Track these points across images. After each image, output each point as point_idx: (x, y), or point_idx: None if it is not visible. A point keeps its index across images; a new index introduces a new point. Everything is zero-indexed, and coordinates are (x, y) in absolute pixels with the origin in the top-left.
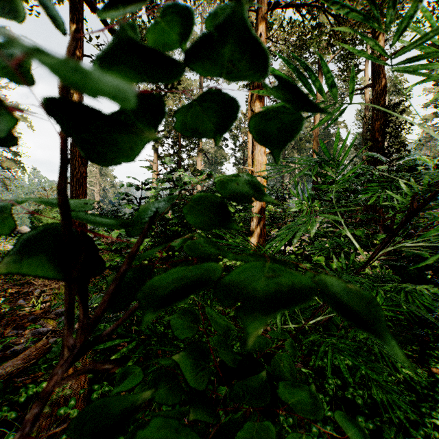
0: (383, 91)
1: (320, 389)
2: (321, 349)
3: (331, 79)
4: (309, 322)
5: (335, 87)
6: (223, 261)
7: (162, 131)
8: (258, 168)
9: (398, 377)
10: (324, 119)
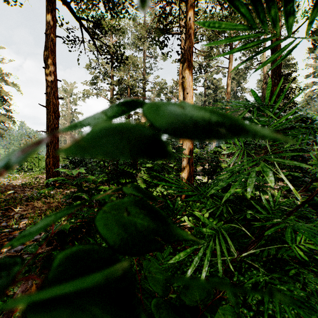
0: (279, 64)
1: (243, 301)
2: (266, 297)
3: (288, 8)
4: (241, 254)
5: (291, 19)
6: (161, 191)
7: (116, 94)
8: None
9: (307, 291)
10: (269, 60)
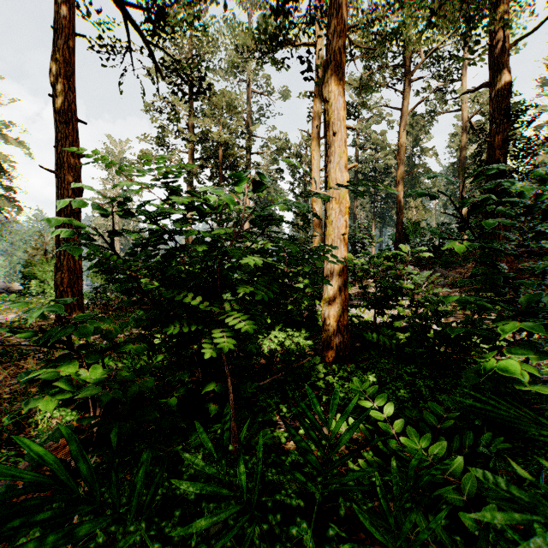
0: (508, 91)
1: None
2: None
3: None
4: None
5: None
6: (279, 339)
7: (199, 158)
8: (335, 191)
9: None
10: None
